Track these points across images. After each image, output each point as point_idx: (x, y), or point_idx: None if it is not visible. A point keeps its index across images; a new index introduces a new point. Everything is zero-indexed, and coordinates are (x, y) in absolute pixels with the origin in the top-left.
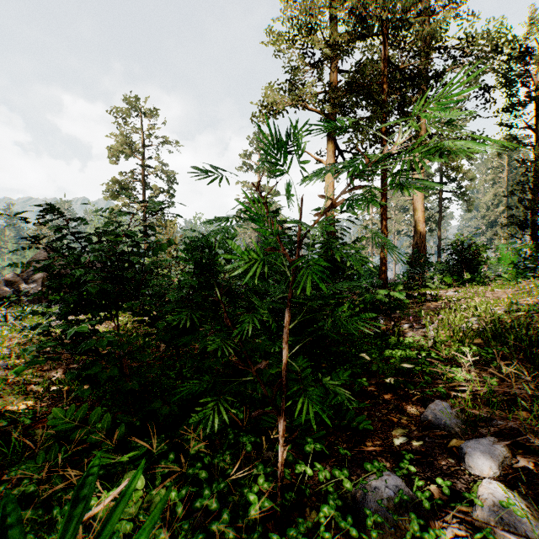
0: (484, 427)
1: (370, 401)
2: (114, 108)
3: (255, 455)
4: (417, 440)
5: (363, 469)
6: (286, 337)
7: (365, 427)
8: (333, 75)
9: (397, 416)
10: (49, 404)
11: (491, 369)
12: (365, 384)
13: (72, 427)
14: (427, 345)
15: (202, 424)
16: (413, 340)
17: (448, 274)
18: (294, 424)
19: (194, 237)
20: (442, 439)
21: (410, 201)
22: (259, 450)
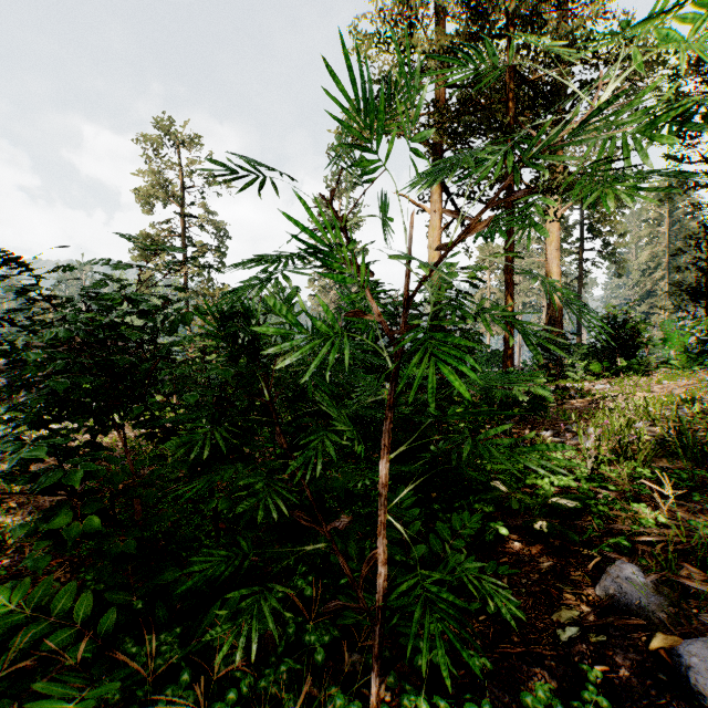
0: (702, 609)
1: (511, 557)
2: (147, 138)
3: (331, 660)
4: (595, 632)
5: (513, 692)
6: (385, 473)
7: (512, 613)
8: (440, 91)
9: (555, 586)
10: (15, 561)
11: (689, 504)
12: (501, 531)
13: (20, 621)
14: (584, 465)
15: (229, 643)
16: (562, 456)
17: (595, 361)
18: (394, 605)
19: (236, 303)
20: (637, 631)
21: (540, 264)
22: (338, 651)
